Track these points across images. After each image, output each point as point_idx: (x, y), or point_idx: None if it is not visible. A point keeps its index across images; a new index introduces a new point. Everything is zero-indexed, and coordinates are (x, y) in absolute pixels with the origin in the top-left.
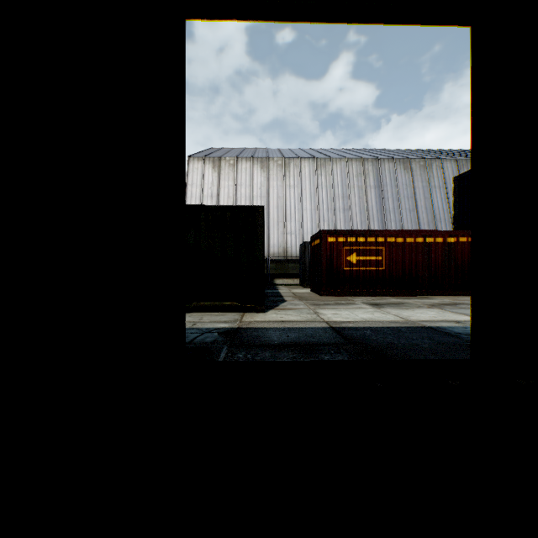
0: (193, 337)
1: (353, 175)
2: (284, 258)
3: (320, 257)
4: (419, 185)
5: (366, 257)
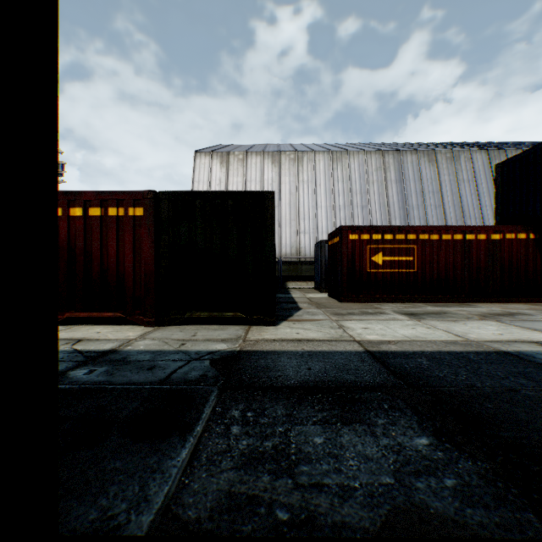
0: (173, 369)
1: (372, 169)
2: (297, 259)
3: (340, 257)
4: (446, 179)
5: (394, 257)
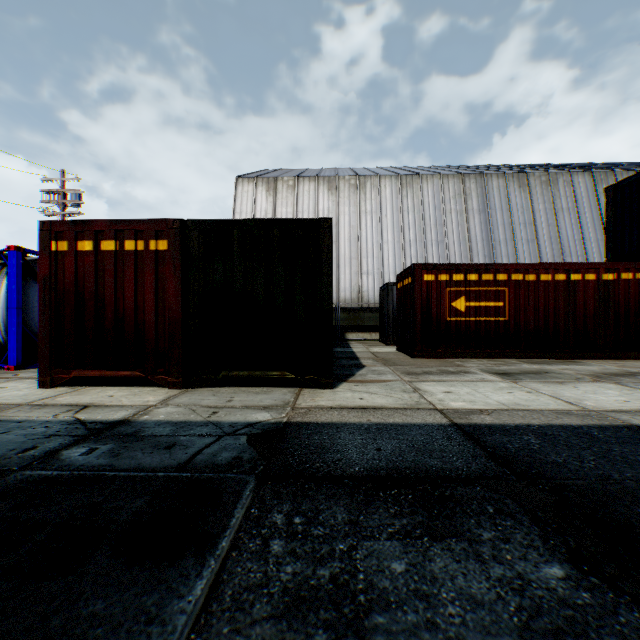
0: (198, 448)
1: (450, 196)
2: (358, 306)
3: (413, 303)
4: (540, 207)
5: (479, 303)
